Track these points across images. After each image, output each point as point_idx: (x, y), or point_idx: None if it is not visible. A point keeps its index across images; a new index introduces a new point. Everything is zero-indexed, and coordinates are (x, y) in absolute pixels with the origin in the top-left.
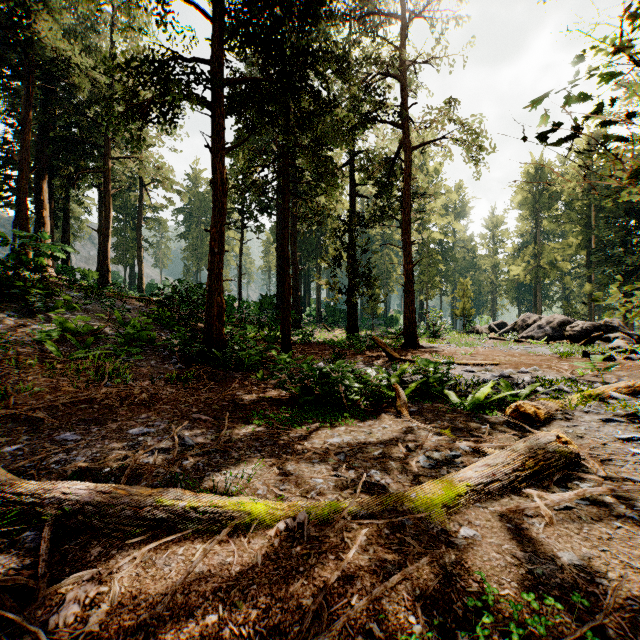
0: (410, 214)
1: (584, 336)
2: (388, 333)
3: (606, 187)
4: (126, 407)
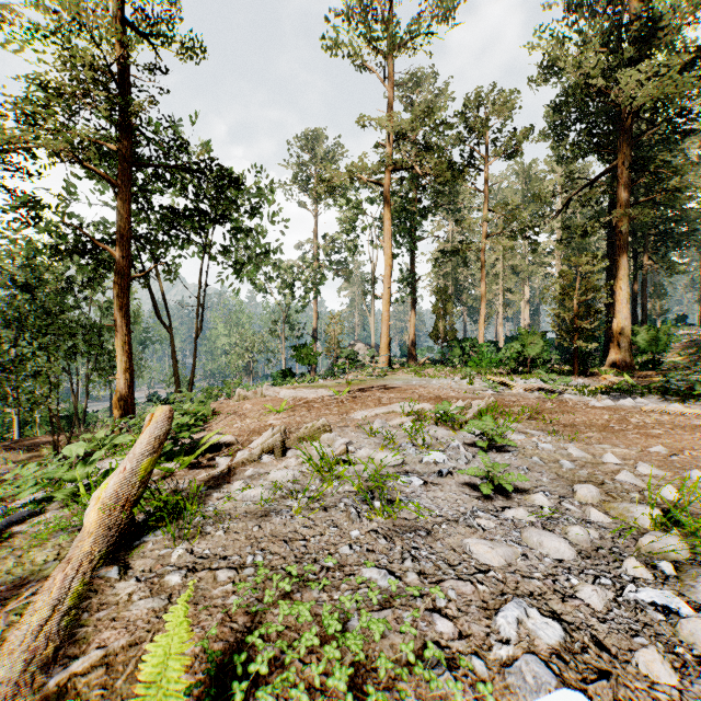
0: None
1: None
2: None
3: None
4: None
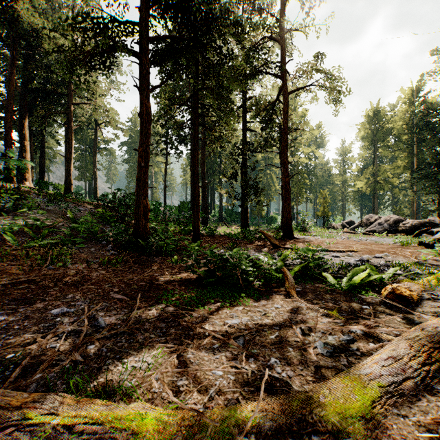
0: (287, 141)
1: (413, 230)
2: (270, 228)
3: (425, 125)
4: (58, 287)
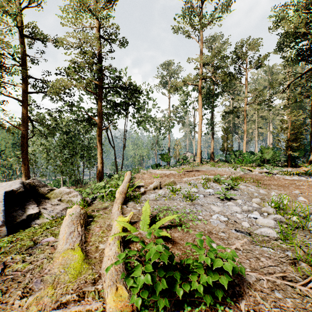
0: None
1: None
2: None
3: None
4: None
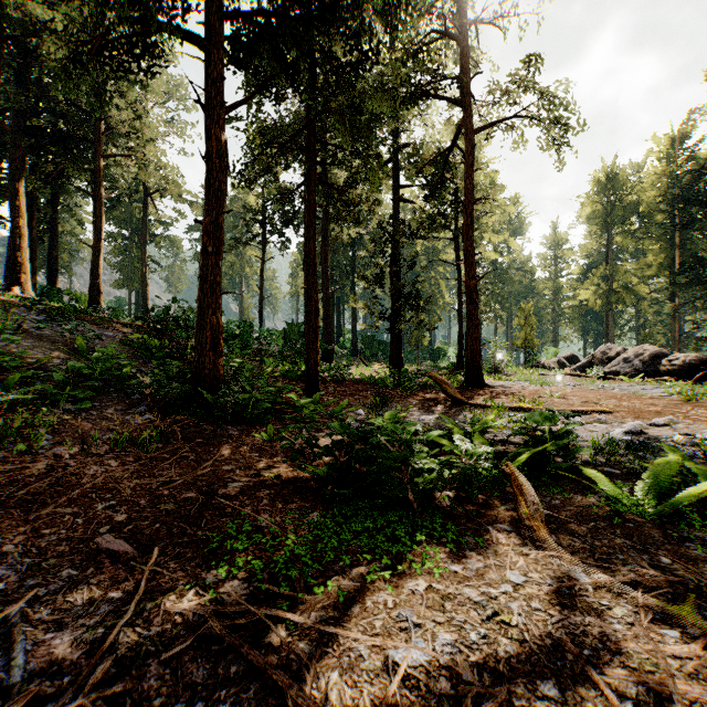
0: (473, 215)
1: (686, 372)
2: (437, 368)
3: (695, 195)
4: None
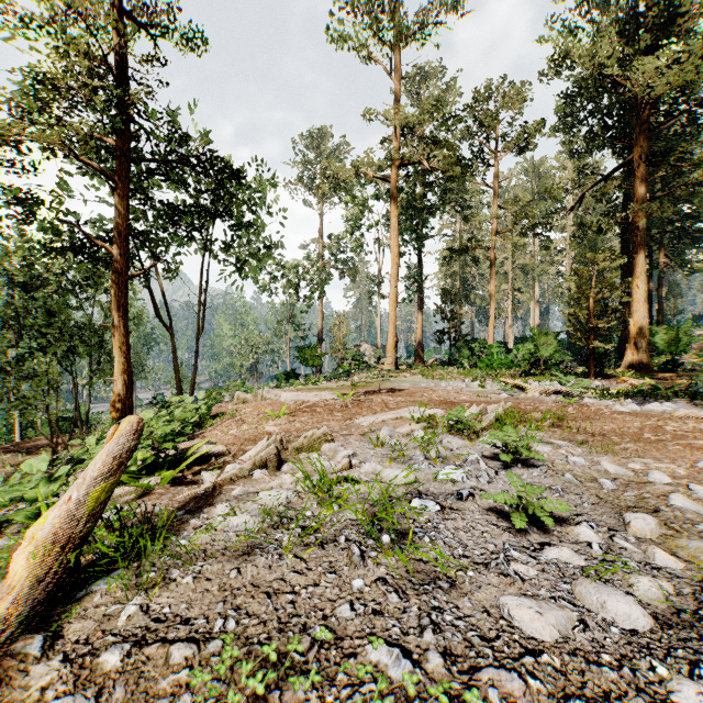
0: None
1: None
2: None
3: None
4: None
